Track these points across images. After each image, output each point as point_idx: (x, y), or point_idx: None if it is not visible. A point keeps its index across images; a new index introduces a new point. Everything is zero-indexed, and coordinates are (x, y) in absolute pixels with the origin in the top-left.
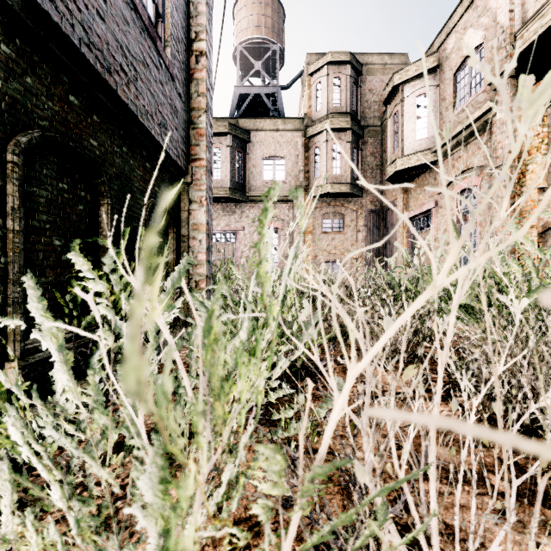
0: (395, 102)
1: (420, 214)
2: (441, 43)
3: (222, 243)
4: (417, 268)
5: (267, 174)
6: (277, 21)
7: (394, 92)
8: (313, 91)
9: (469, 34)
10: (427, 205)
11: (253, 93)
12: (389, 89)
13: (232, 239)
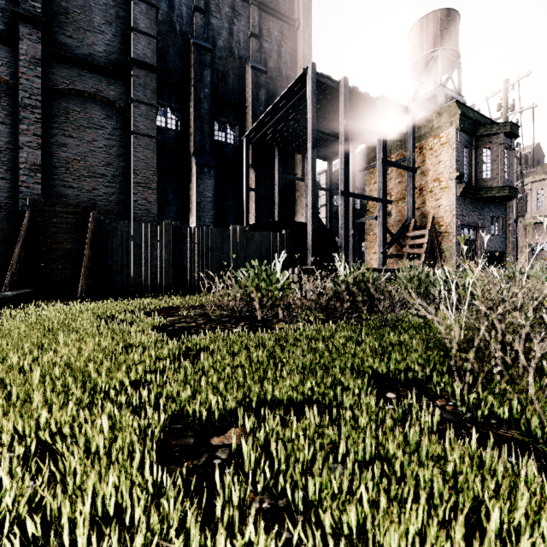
0: None
1: None
2: None
3: (546, 251)
4: None
5: None
6: None
7: None
8: None
9: None
10: None
11: None
12: None
13: None
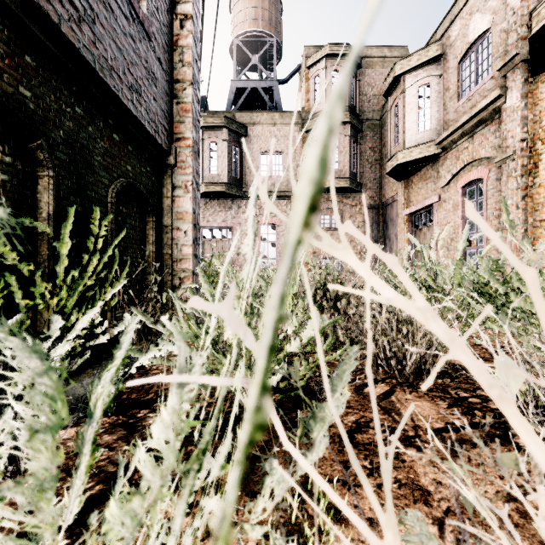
0: (396, 94)
1: (422, 209)
2: (444, 31)
3: (218, 239)
4: (435, 263)
5: (264, 169)
6: (275, 14)
7: (395, 83)
8: (311, 85)
9: (475, 20)
10: (429, 199)
11: (250, 87)
12: (390, 80)
13: (229, 235)
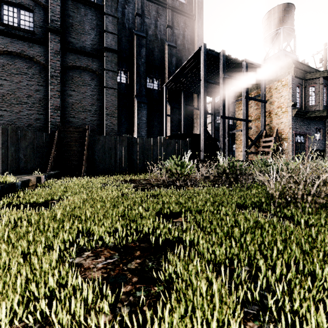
0: None
1: None
2: None
3: None
4: None
5: None
6: None
7: None
8: None
9: None
10: None
11: None
12: None
13: None
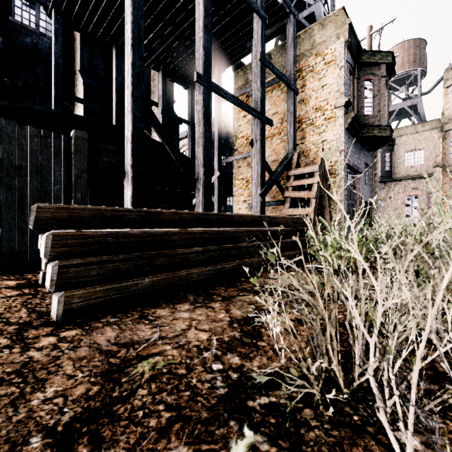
0: None
1: None
2: None
3: None
4: None
5: (408, 162)
6: (418, 53)
7: None
8: (450, 98)
9: None
10: None
11: (398, 108)
12: None
13: (382, 204)
